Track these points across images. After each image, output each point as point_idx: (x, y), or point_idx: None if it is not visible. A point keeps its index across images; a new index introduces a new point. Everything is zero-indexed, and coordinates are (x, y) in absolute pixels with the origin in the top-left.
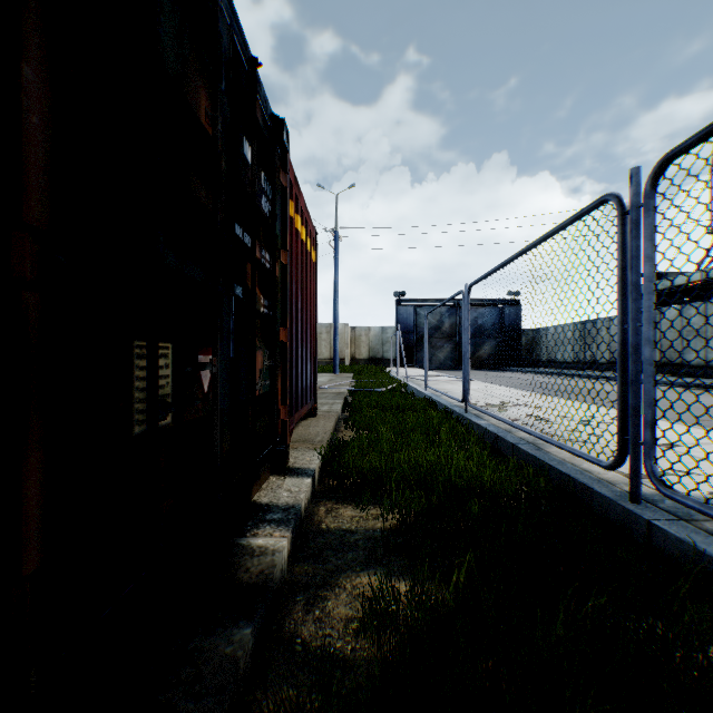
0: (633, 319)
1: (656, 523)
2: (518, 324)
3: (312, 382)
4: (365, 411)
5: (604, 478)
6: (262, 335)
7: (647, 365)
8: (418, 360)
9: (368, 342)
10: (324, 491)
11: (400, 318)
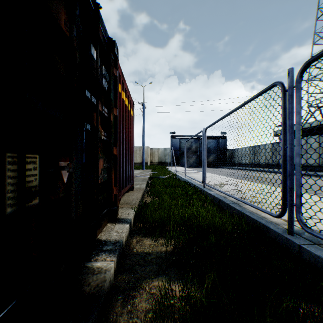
0: (290, 143)
1: (304, 246)
2: (225, 147)
3: (131, 174)
4: (157, 187)
5: (273, 221)
6: (103, 151)
7: (298, 166)
8: (181, 163)
9: (158, 155)
10: (136, 230)
11: (173, 144)
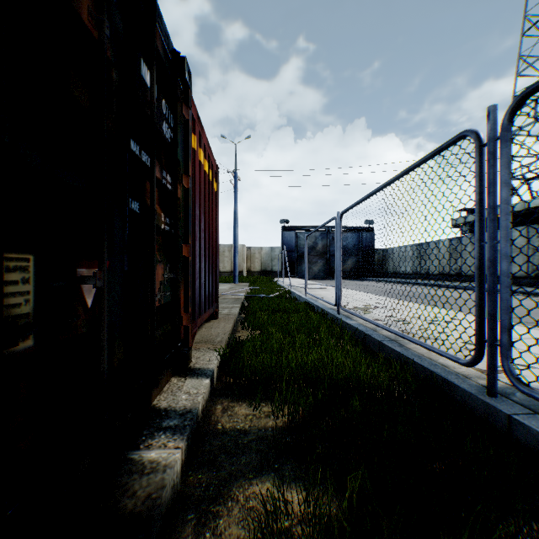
0: (490, 237)
1: (516, 417)
2: (372, 245)
3: (214, 291)
4: (258, 314)
5: (460, 372)
6: (163, 250)
7: (505, 277)
8: (298, 272)
9: (260, 258)
10: (222, 389)
11: (285, 240)
